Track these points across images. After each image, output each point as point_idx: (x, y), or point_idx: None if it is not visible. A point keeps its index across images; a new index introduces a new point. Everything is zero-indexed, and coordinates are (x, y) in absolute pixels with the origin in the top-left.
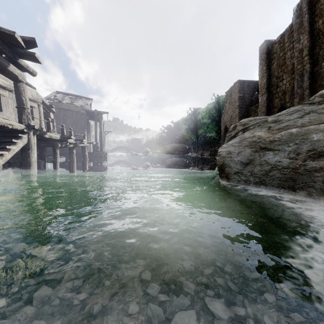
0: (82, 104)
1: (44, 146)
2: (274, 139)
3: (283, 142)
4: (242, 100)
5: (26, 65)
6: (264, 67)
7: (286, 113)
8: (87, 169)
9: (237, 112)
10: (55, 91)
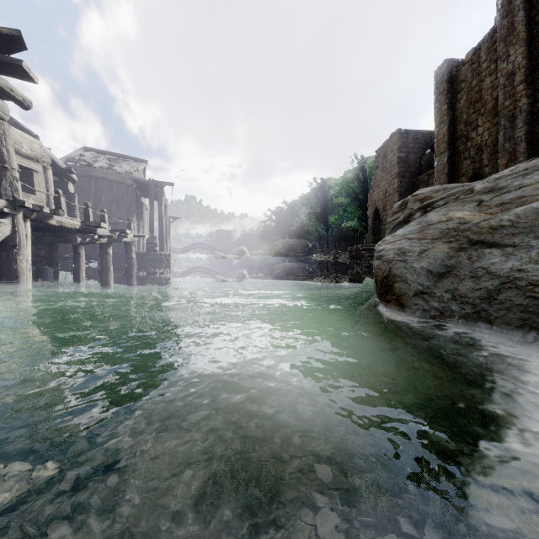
0: (129, 169)
1: (52, 240)
2: (499, 223)
3: (522, 228)
4: (405, 164)
5: (9, 86)
6: (444, 106)
7: (514, 174)
8: (134, 283)
9: (396, 185)
10: (82, 148)
